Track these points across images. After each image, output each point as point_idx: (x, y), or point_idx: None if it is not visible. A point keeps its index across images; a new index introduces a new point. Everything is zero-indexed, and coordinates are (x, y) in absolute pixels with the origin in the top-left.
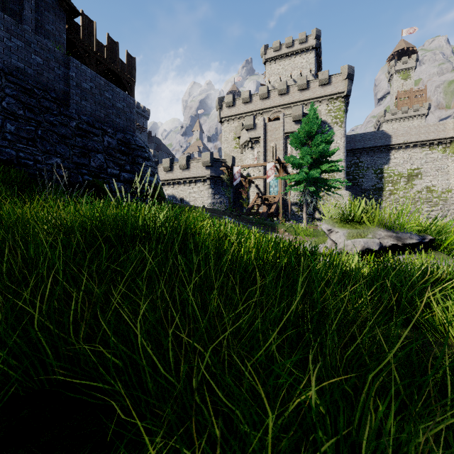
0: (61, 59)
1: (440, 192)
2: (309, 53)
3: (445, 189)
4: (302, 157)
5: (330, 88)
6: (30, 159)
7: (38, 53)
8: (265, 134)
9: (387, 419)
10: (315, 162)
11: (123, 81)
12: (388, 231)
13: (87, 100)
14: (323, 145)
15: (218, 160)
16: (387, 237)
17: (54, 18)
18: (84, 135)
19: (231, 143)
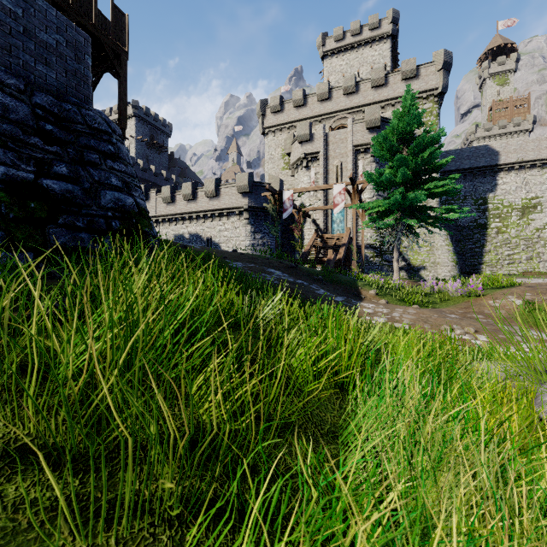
0: None
1: None
2: (383, 43)
3: None
4: (393, 173)
5: (418, 83)
6: None
7: None
8: (326, 148)
9: None
10: (412, 180)
11: (106, 48)
12: None
13: None
14: (430, 152)
15: (259, 184)
16: None
17: None
18: None
19: (278, 163)
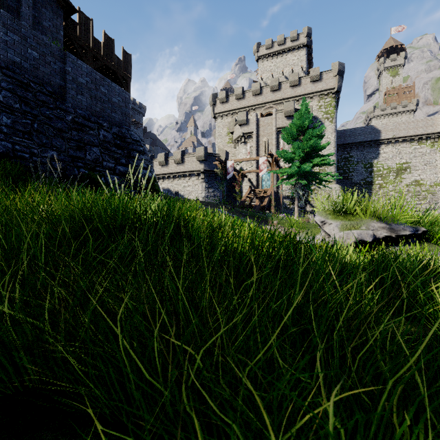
0: (57, 54)
1: (428, 186)
2: (300, 51)
3: (434, 182)
4: (294, 152)
5: (321, 84)
6: (26, 152)
7: (34, 48)
8: (258, 129)
9: (408, 435)
10: (306, 156)
11: (119, 77)
12: (381, 223)
13: (83, 94)
14: (315, 140)
15: (211, 155)
16: (381, 229)
17: (51, 15)
18: (80, 129)
19: (225, 138)
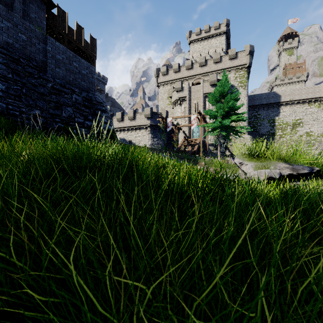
0: (40, 37)
1: (316, 136)
2: (221, 36)
3: (320, 133)
4: (217, 111)
5: (237, 61)
6: (17, 110)
7: (23, 32)
8: (190, 94)
9: None
10: (226, 114)
11: (87, 55)
12: (285, 164)
13: (60, 67)
14: (232, 102)
15: (156, 113)
16: (285, 169)
17: (36, 9)
18: (58, 93)
19: (165, 101)
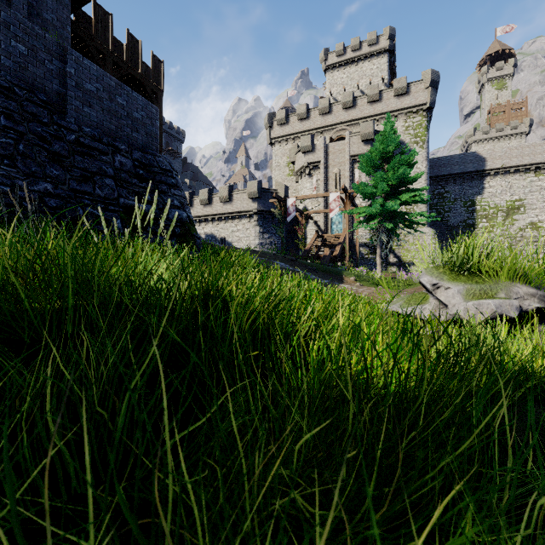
0: (54, 50)
1: None
2: (381, 57)
3: None
4: (376, 185)
5: (409, 99)
6: (6, 183)
7: (21, 39)
8: (326, 158)
9: None
10: (392, 190)
11: (148, 90)
12: (528, 287)
13: (92, 106)
14: (404, 169)
15: (267, 191)
16: (529, 297)
17: (54, 5)
18: (87, 153)
19: (284, 170)
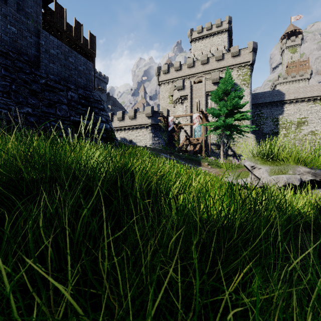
0: (32, 30)
1: None
2: (223, 34)
3: None
4: (220, 109)
5: (240, 58)
6: (5, 108)
7: (13, 24)
8: (191, 93)
9: None
10: (229, 112)
11: (87, 53)
12: (306, 168)
13: (54, 63)
14: (236, 100)
15: (157, 112)
16: (306, 174)
17: (32, 3)
18: (51, 90)
19: (166, 100)
